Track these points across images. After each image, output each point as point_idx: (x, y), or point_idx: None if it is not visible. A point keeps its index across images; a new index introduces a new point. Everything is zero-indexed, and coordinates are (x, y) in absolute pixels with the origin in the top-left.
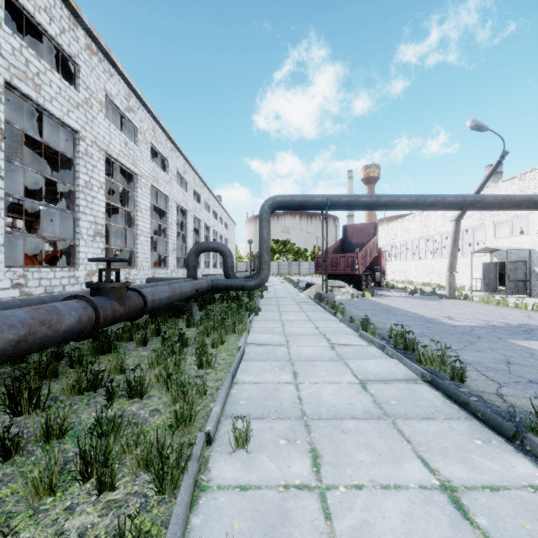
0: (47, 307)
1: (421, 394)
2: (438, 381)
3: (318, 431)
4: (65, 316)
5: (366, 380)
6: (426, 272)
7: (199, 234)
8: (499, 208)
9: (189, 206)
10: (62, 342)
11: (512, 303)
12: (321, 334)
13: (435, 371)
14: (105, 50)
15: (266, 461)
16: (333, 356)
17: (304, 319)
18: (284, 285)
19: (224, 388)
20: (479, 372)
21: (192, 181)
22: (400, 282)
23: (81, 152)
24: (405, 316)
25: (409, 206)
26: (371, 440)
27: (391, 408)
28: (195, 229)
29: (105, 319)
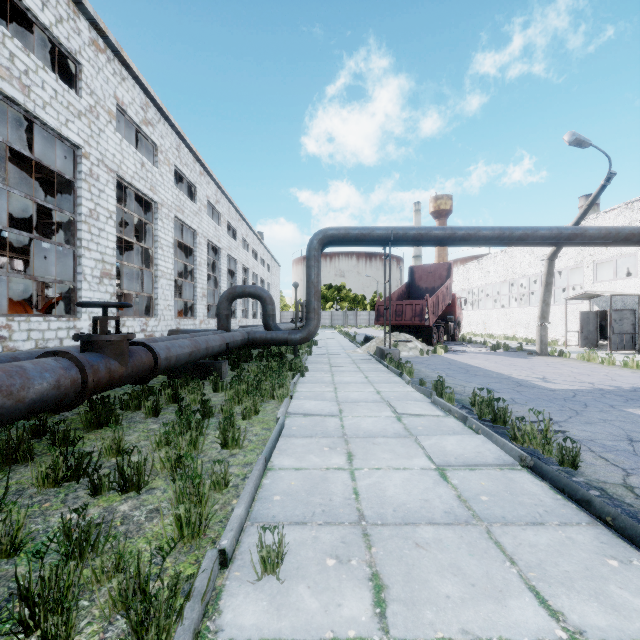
0: (8, 367)
1: (522, 486)
2: (543, 467)
3: (381, 544)
4: (35, 379)
5: (445, 465)
6: (510, 323)
7: (235, 278)
8: (603, 244)
9: (223, 243)
10: (32, 415)
11: (618, 360)
12: (384, 400)
13: (535, 451)
14: (115, 46)
15: (306, 596)
16: (400, 431)
17: (362, 380)
18: (338, 339)
19: (253, 478)
20: (595, 454)
21: (226, 212)
22: (478, 336)
23: (84, 173)
24: (488, 377)
25: (492, 241)
26: (458, 560)
27: (482, 508)
28: (230, 272)
29: (97, 382)
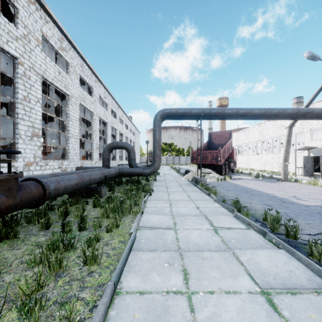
0: None
1: None
2: None
3: None
4: None
5: (268, 288)
6: (262, 163)
7: (115, 138)
8: (321, 118)
9: (108, 120)
10: None
11: None
12: (202, 214)
13: None
14: (40, 1)
15: None
16: (219, 244)
17: (186, 198)
18: (170, 171)
19: (95, 321)
20: None
21: (110, 103)
22: (245, 169)
23: (20, 74)
24: (262, 196)
25: (259, 116)
26: None
27: None
28: (113, 135)
29: None
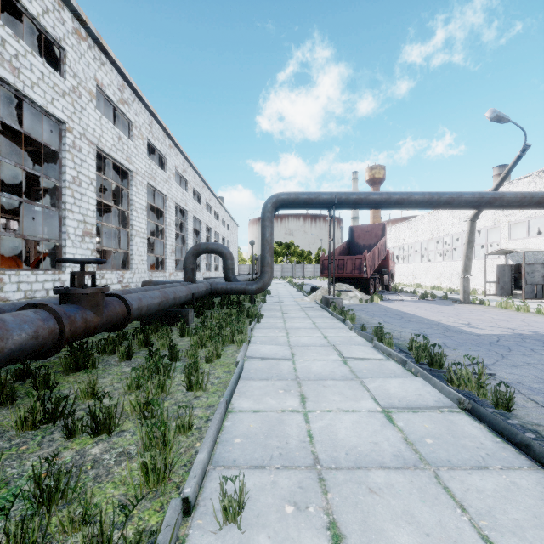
0: None
1: (462, 428)
2: (481, 410)
3: (337, 490)
4: (14, 331)
5: (390, 407)
6: (436, 275)
7: (200, 236)
8: (518, 207)
9: (189, 206)
10: (11, 363)
11: (532, 308)
12: (330, 344)
13: (470, 394)
14: (95, 35)
15: None
16: (346, 374)
17: (311, 326)
18: (288, 288)
19: (215, 422)
20: (525, 396)
21: (192, 180)
22: (408, 286)
23: (68, 145)
24: (421, 323)
25: (423, 204)
26: (411, 507)
27: (428, 451)
28: (195, 231)
29: (73, 331)
